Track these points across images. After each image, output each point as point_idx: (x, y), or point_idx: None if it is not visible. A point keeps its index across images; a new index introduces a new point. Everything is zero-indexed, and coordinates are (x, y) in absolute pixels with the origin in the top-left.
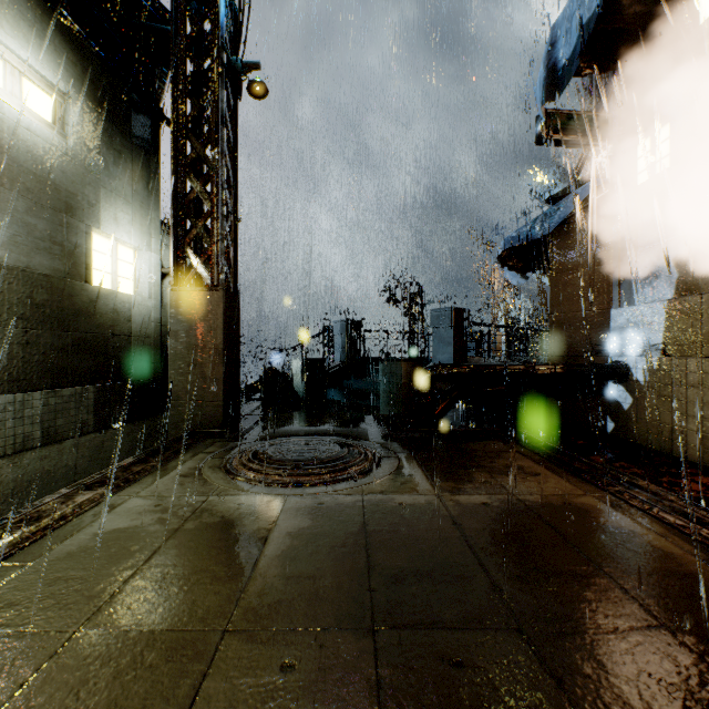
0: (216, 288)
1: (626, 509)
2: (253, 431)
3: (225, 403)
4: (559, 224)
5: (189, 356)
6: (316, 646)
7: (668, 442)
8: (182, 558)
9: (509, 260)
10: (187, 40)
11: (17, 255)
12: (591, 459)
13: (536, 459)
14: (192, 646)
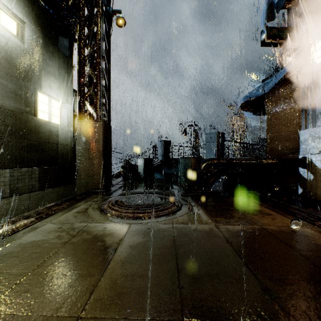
0: (99, 120)
1: None
2: (117, 191)
3: (103, 177)
4: (272, 88)
5: (86, 154)
6: None
7: None
8: (64, 260)
9: (245, 108)
10: None
11: None
12: (298, 206)
13: (266, 206)
14: None
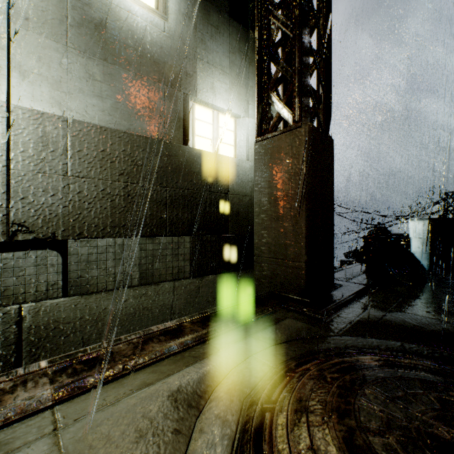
0: (296, 124)
1: None
2: (343, 309)
3: (308, 265)
4: None
5: (271, 208)
6: None
7: None
8: None
9: None
10: None
11: (118, 120)
12: None
13: None
14: None
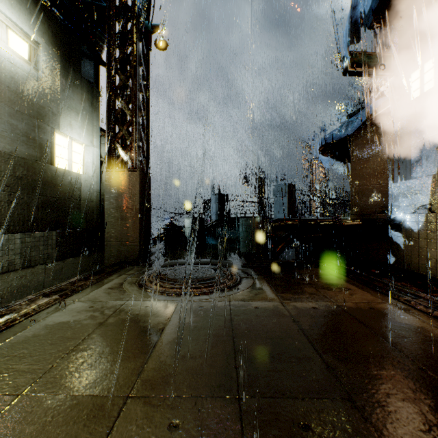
0: (135, 169)
1: (414, 312)
2: (158, 261)
3: (140, 244)
4: (357, 128)
5: (118, 213)
6: (195, 410)
7: (433, 270)
8: (103, 343)
9: (324, 153)
10: (116, 10)
11: (4, 144)
12: (383, 279)
13: (346, 279)
14: (102, 408)
